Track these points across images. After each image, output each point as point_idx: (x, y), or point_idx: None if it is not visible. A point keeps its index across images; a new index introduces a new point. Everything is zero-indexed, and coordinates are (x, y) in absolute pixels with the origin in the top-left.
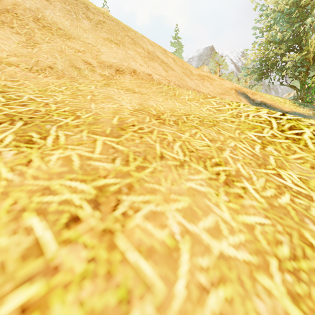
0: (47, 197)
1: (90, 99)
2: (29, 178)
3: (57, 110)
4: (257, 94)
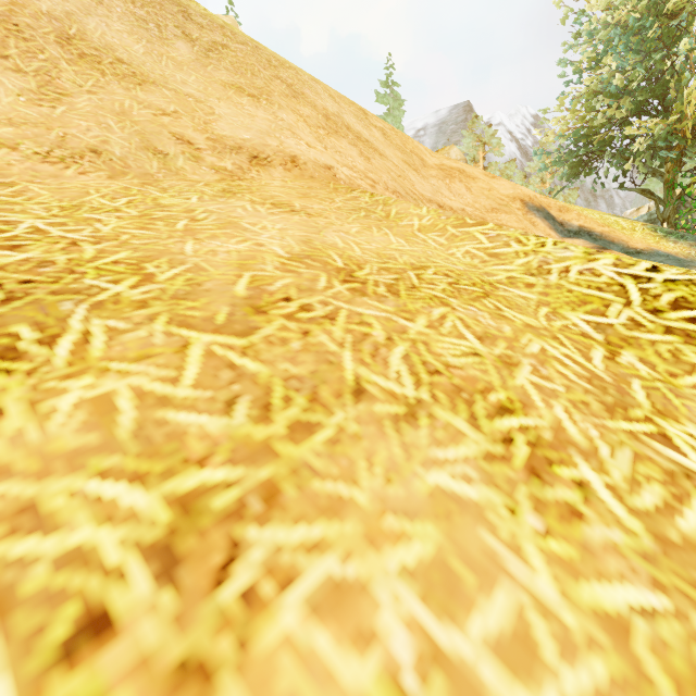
0: (22, 542)
1: (185, 230)
2: None
3: (98, 261)
4: (570, 210)
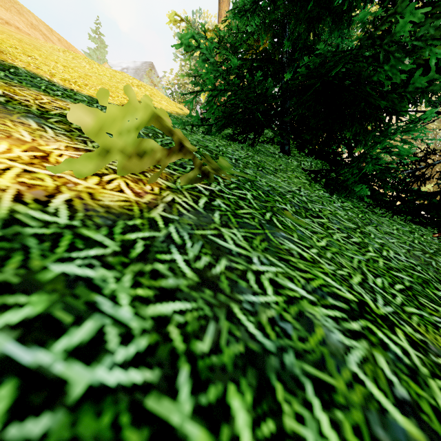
0: None
1: None
2: None
3: None
4: None
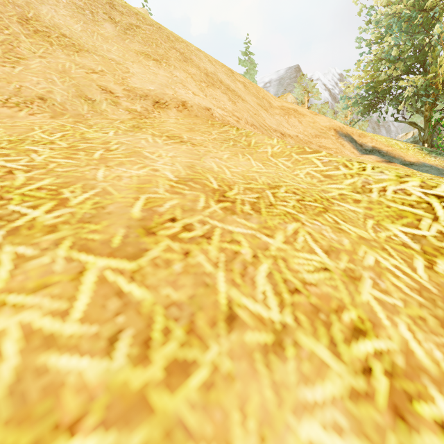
0: None
1: (100, 158)
2: None
3: (25, 188)
4: (366, 136)
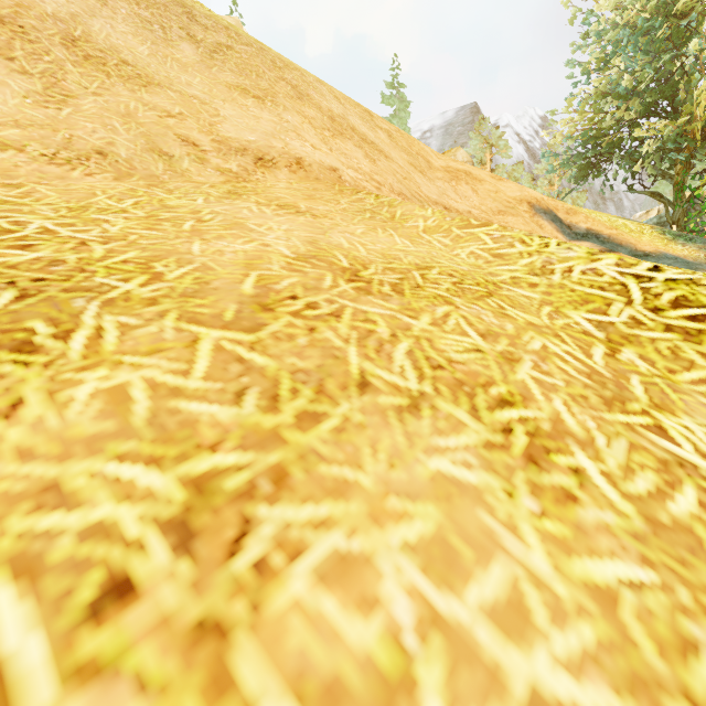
0: (48, 517)
1: (192, 230)
2: (8, 456)
3: (108, 260)
4: (578, 212)
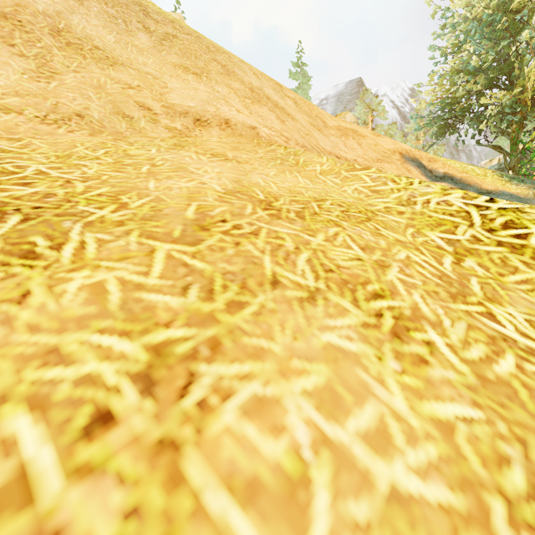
0: (51, 370)
1: (148, 172)
2: (22, 329)
3: (87, 194)
4: (437, 160)
